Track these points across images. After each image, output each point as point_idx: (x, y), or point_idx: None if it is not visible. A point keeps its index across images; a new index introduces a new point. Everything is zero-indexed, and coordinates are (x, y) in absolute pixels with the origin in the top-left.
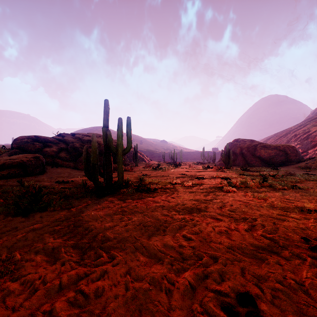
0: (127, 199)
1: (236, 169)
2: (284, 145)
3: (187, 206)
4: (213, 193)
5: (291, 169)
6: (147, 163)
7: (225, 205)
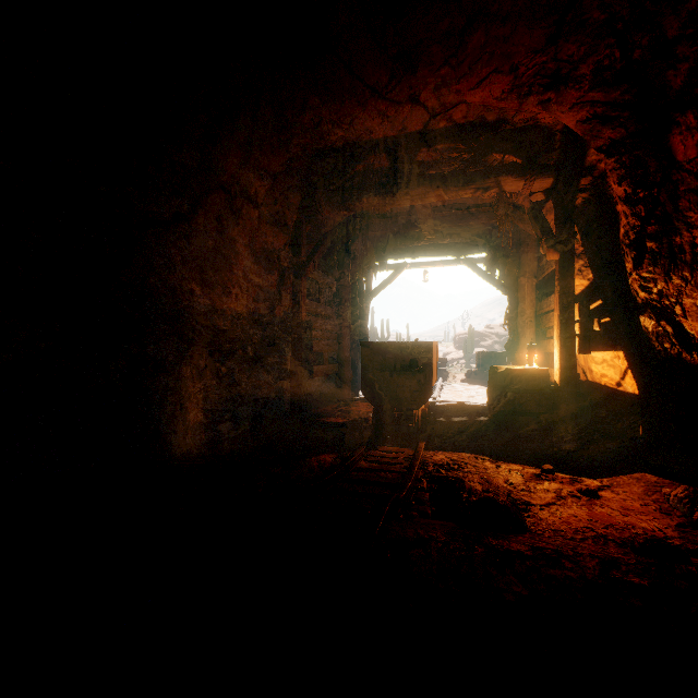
0: None
1: None
2: None
3: None
4: None
5: None
6: None
7: None
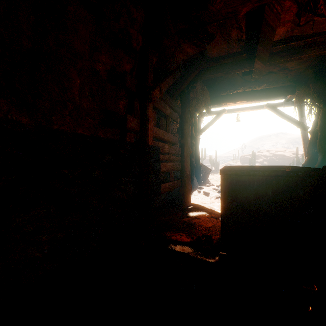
0: None
1: None
2: None
3: None
4: None
5: None
6: None
7: None
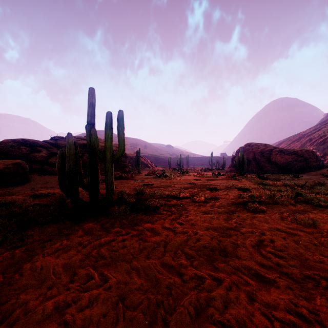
0: (114, 226)
1: (251, 176)
2: (303, 149)
3: (204, 244)
4: (236, 214)
5: (312, 176)
6: (151, 169)
7: (261, 241)
